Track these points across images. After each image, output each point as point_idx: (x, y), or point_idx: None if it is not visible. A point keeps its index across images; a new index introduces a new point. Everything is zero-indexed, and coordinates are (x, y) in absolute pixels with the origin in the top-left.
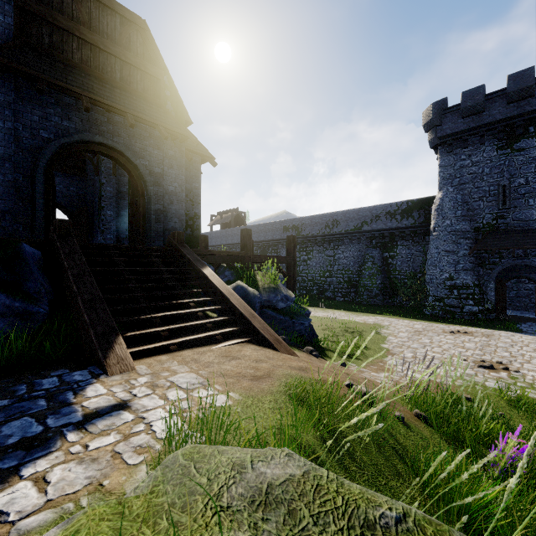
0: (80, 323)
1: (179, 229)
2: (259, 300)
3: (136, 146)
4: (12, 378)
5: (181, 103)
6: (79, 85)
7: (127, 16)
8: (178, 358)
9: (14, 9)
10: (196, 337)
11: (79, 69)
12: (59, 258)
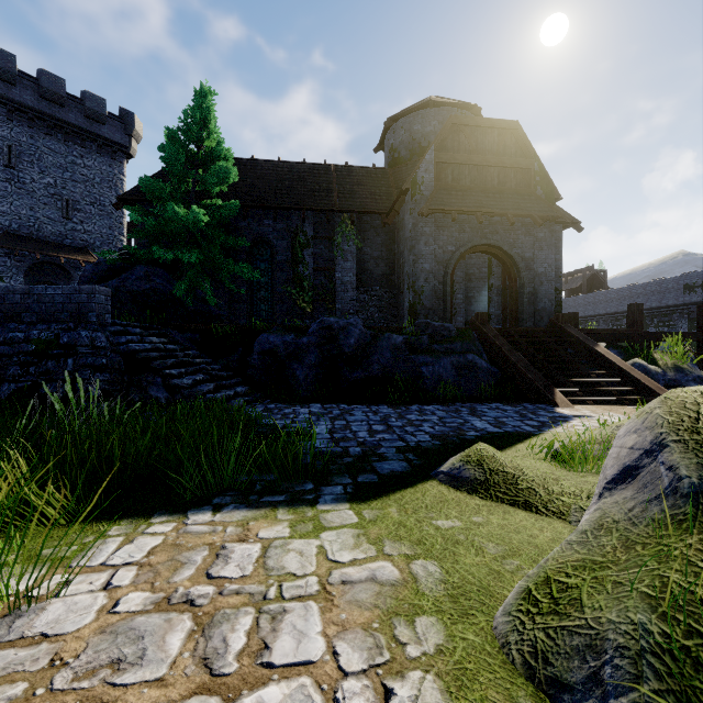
0: (522, 380)
1: (548, 308)
2: (663, 377)
3: (509, 239)
4: (504, 402)
5: (550, 183)
6: (473, 204)
7: (503, 126)
8: (600, 408)
9: (434, 166)
10: (607, 398)
11: (469, 190)
12: (487, 339)
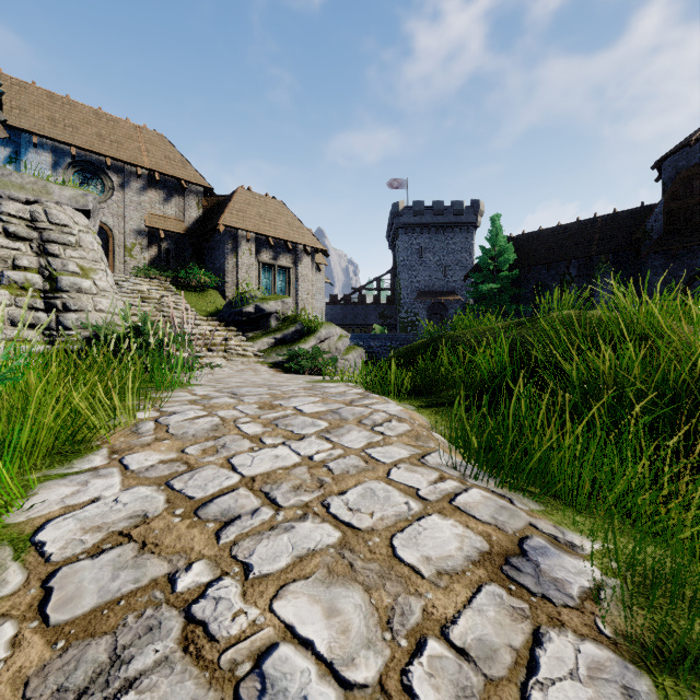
0: None
1: None
2: None
3: None
4: None
5: None
6: (699, 238)
7: None
8: None
9: (663, 215)
10: None
11: None
12: None
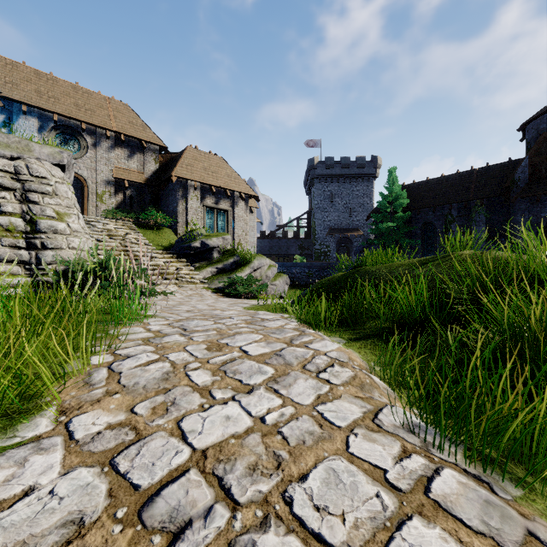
0: None
1: None
2: None
3: None
4: None
5: None
6: None
7: None
8: None
9: (528, 168)
10: None
11: None
12: None
